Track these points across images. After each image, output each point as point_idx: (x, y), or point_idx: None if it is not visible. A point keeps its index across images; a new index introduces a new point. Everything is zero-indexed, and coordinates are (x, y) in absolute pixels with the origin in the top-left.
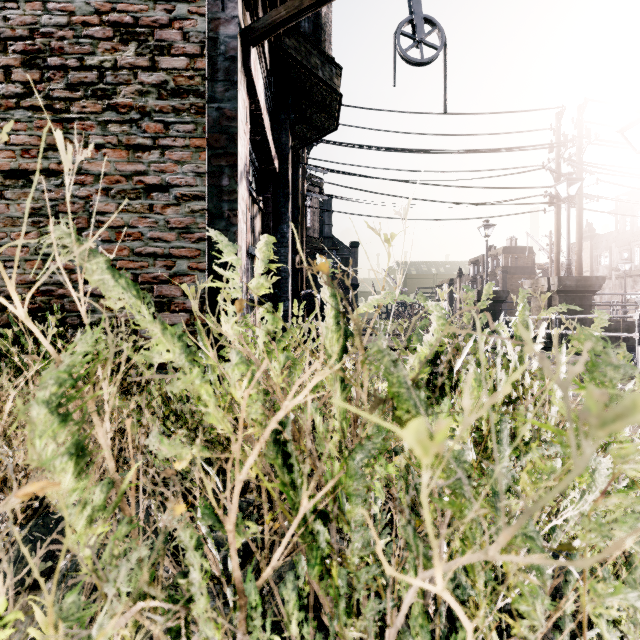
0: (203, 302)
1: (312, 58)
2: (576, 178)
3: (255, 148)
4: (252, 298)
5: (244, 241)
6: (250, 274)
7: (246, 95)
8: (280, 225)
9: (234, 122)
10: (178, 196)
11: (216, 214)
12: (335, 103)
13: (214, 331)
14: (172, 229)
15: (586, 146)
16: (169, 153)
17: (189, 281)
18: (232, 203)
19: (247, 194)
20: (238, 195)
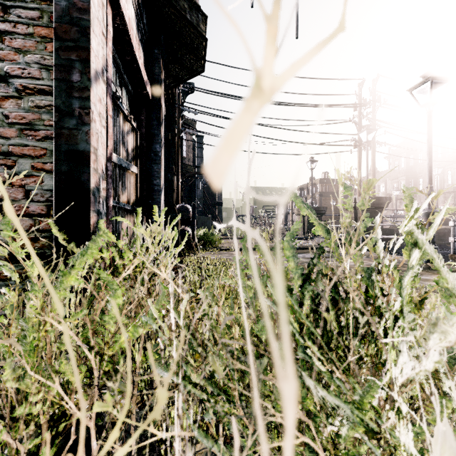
0: (50, 206)
1: (181, 1)
2: (372, 128)
3: (126, 70)
4: (123, 206)
5: (102, 145)
6: (121, 184)
7: (107, 1)
8: (153, 145)
9: (86, 14)
10: (19, 88)
11: (65, 111)
12: (201, 46)
13: (60, 237)
14: (12, 124)
15: (378, 107)
16: (8, 39)
17: (33, 182)
18: (84, 100)
19: (109, 101)
20: (91, 93)
